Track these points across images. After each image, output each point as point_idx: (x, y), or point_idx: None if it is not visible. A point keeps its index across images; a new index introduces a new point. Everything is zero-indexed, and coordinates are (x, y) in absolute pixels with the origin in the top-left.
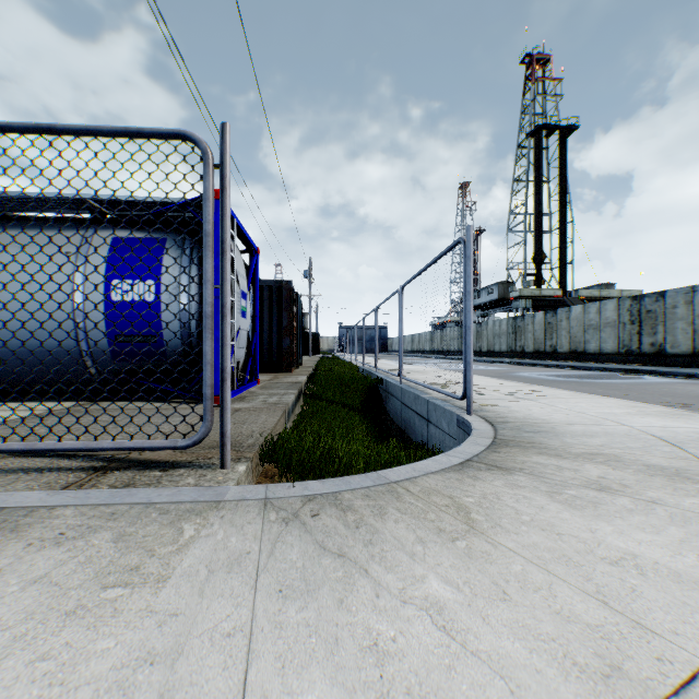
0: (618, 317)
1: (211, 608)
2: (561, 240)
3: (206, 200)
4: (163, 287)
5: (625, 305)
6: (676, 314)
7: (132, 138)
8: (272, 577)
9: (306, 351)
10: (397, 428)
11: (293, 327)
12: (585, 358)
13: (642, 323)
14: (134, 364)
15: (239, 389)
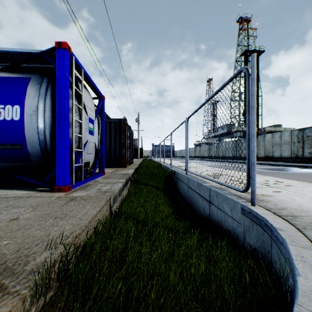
0: (291, 139)
1: None
2: (256, 104)
3: None
4: (26, 110)
5: (294, 133)
6: None
7: None
8: None
9: (136, 156)
10: (185, 201)
11: (127, 143)
12: (273, 160)
13: (304, 142)
14: (9, 164)
15: (87, 179)
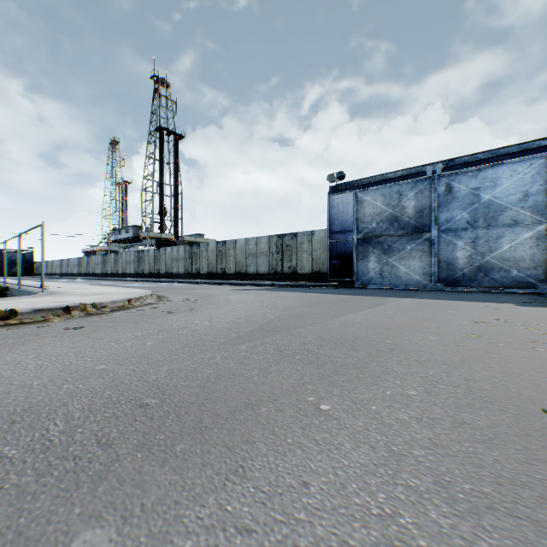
0: (185, 255)
1: None
2: (176, 204)
3: None
4: None
5: (187, 249)
6: (203, 255)
7: None
8: None
9: None
10: None
11: None
12: (173, 277)
13: (193, 259)
14: None
15: None
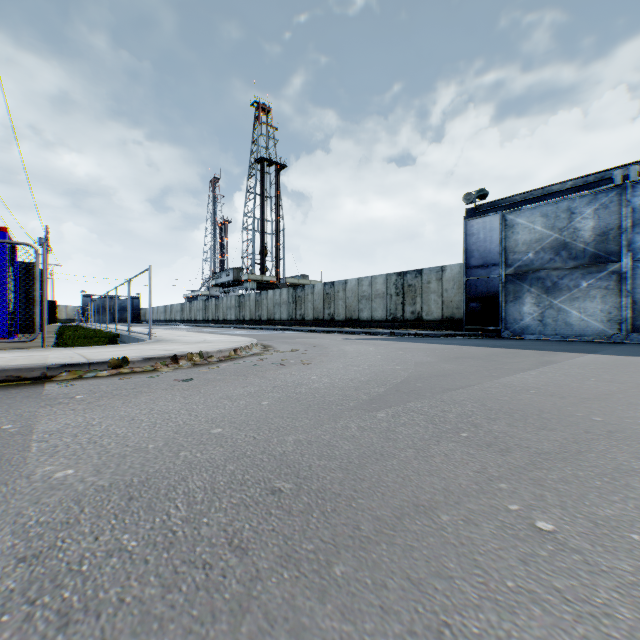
0: (288, 299)
1: (64, 351)
2: (277, 242)
3: (38, 265)
4: None
5: (291, 292)
6: (309, 298)
7: (7, 243)
8: (75, 350)
9: None
10: None
11: None
12: (275, 323)
13: (297, 303)
14: None
15: (12, 337)
